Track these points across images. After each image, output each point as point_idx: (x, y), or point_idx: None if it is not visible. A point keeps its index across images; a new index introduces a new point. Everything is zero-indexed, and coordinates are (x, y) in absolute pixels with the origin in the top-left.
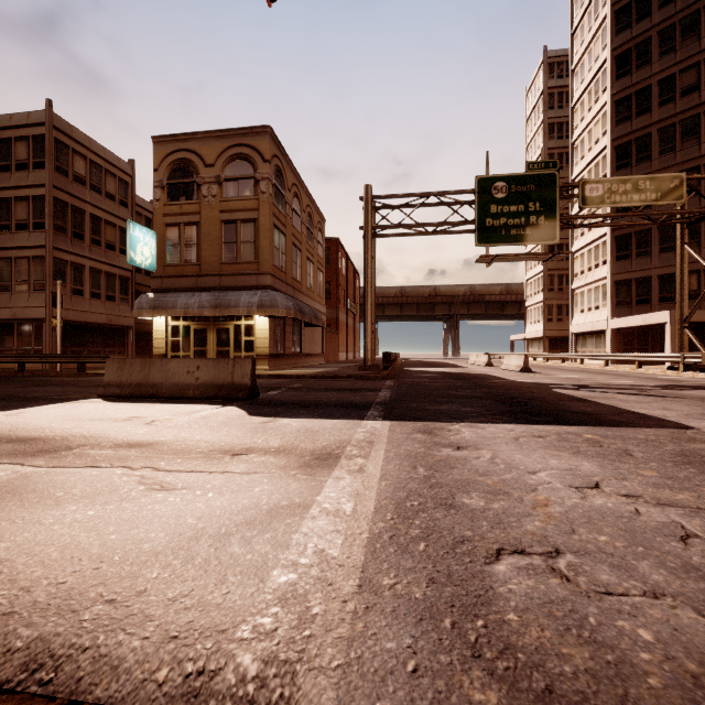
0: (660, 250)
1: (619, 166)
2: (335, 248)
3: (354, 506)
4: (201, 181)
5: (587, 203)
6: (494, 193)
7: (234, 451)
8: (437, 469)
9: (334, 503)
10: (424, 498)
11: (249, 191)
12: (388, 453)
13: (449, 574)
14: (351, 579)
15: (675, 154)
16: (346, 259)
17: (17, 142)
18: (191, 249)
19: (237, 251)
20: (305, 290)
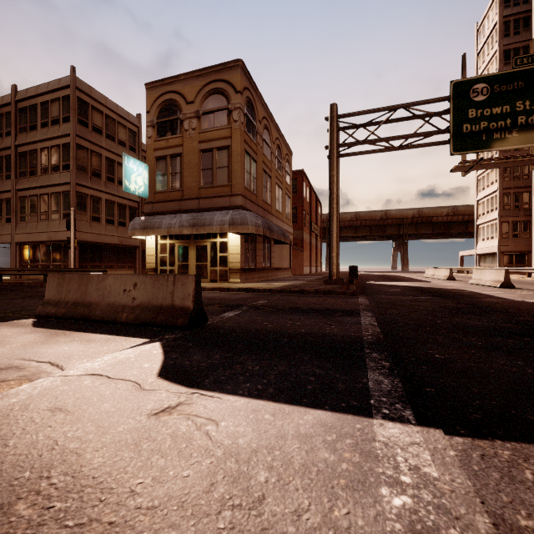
0: None
1: None
2: (300, 179)
3: None
4: (183, 117)
5: None
6: (472, 96)
7: None
8: None
9: None
10: None
11: (223, 121)
12: None
13: None
14: None
15: None
16: (310, 189)
17: (52, 103)
18: (175, 177)
19: (213, 176)
20: (275, 212)
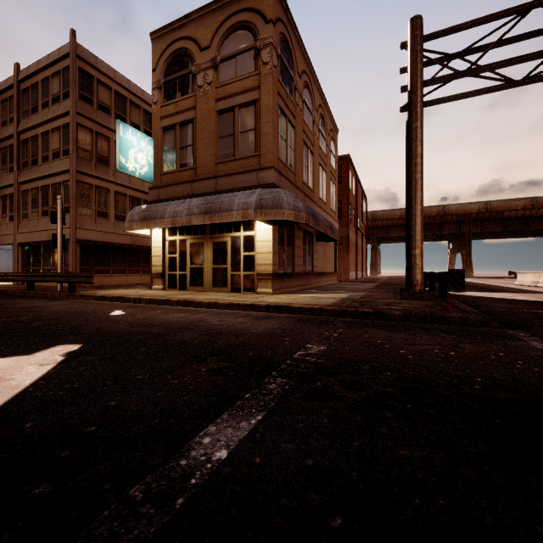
0: None
1: None
2: (346, 166)
3: None
4: (196, 69)
5: None
6: None
7: None
8: None
9: None
10: None
11: (248, 66)
12: None
13: None
14: None
15: None
16: (355, 179)
17: (52, 79)
18: (186, 151)
19: (234, 145)
20: (317, 200)
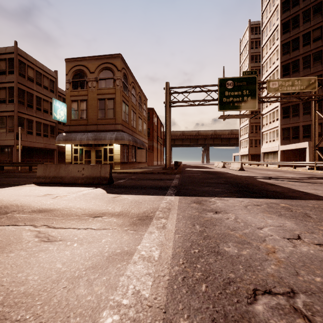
0: (303, 114)
1: (284, 75)
2: (152, 113)
3: (159, 253)
4: (88, 80)
5: (271, 90)
6: (226, 86)
7: (95, 214)
8: (206, 226)
9: (148, 251)
10: (201, 247)
11: (111, 84)
12: (178, 215)
13: (225, 314)
14: (157, 321)
15: (310, 69)
16: (157, 118)
17: (0, 61)
18: (83, 112)
19: (105, 113)
20: (138, 132)
